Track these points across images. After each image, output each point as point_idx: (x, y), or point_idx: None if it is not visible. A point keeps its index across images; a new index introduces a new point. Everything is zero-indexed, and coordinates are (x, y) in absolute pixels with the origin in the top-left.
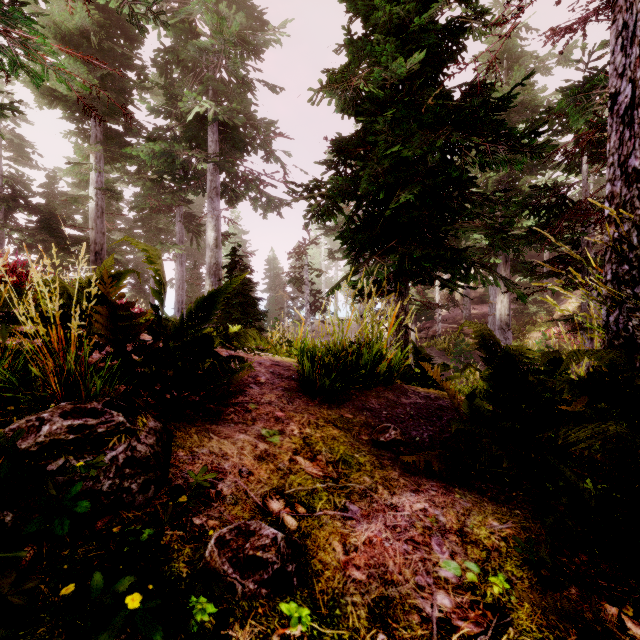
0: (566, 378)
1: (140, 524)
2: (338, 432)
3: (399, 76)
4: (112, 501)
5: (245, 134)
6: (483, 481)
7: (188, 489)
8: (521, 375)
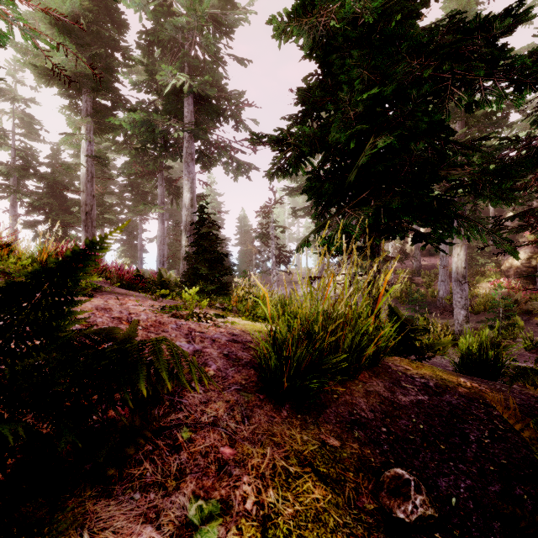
0: None
1: None
2: (322, 495)
3: (374, 9)
4: None
5: (217, 106)
6: None
7: None
8: None
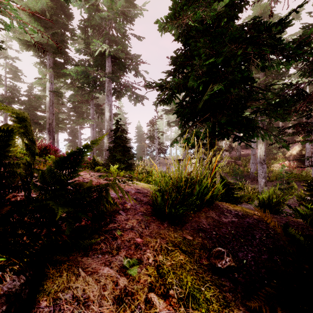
0: None
1: None
2: (184, 258)
3: (212, 16)
4: None
5: (125, 63)
6: None
7: None
8: None
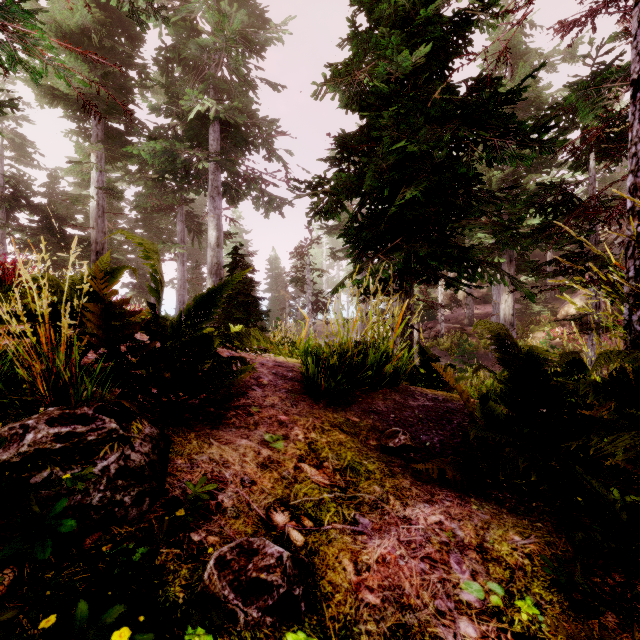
0: (590, 381)
1: (133, 541)
2: (345, 437)
3: (404, 70)
4: (103, 516)
5: (247, 133)
6: (500, 490)
7: (186, 501)
8: (544, 378)
